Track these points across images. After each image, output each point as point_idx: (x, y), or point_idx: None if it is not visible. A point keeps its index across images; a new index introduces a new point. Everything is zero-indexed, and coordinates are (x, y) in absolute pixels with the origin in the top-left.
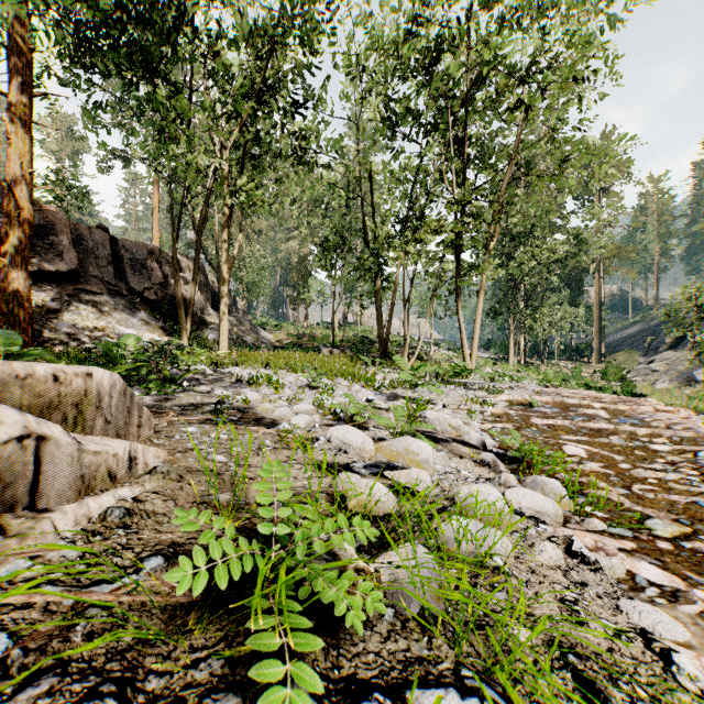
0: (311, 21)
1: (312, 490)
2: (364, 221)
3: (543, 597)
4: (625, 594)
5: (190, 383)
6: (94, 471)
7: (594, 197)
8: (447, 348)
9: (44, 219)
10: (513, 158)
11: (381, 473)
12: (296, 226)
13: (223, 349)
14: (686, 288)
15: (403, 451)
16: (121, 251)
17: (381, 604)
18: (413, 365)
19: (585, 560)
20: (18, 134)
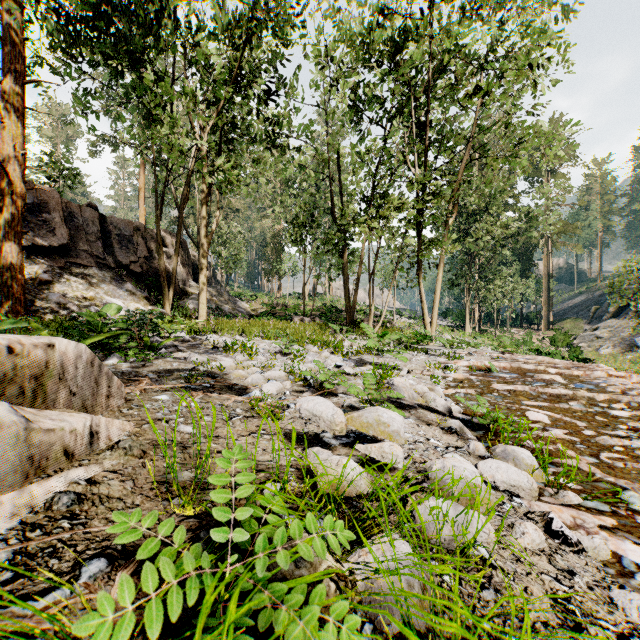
0: (284, 13)
1: (281, 464)
2: (332, 200)
3: (534, 594)
4: (614, 581)
5: (169, 350)
6: (46, 450)
7: (543, 178)
8: (408, 316)
9: (38, 198)
10: (470, 141)
11: (351, 444)
12: (270, 205)
13: (202, 317)
14: (630, 261)
15: (373, 422)
16: (109, 227)
17: (359, 634)
18: (377, 332)
19: (567, 541)
20: (11, 118)
